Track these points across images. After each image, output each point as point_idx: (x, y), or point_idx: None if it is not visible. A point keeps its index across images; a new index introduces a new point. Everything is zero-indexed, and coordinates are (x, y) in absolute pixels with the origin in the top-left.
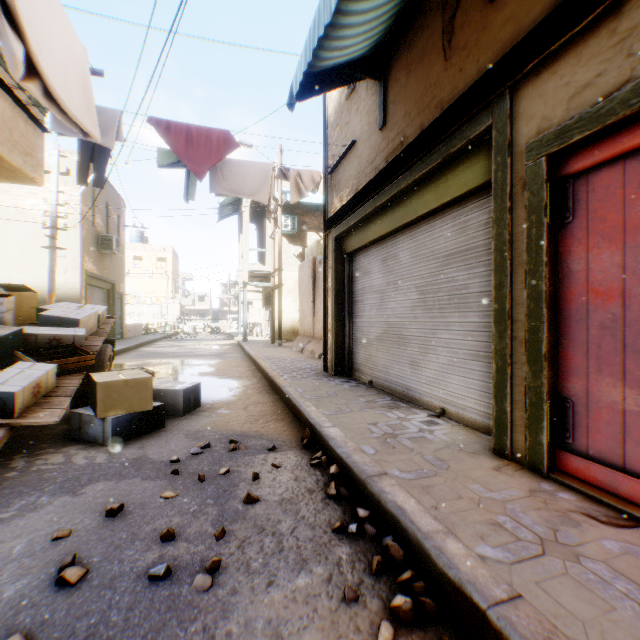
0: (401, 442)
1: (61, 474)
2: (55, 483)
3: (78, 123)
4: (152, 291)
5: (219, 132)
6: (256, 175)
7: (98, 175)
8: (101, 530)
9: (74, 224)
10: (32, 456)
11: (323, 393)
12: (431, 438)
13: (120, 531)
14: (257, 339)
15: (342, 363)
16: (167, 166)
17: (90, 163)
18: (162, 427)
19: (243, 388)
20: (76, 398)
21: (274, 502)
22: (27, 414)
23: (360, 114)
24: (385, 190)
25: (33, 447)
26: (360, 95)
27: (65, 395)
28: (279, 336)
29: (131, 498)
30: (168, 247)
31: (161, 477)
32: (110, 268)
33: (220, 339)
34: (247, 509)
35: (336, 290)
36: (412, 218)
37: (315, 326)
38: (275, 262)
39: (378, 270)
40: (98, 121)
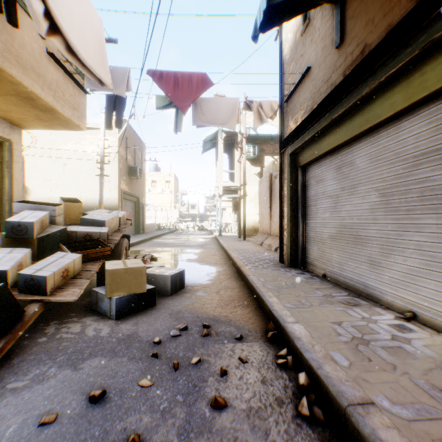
0: (375, 352)
1: (73, 344)
2: (65, 353)
3: (94, 73)
4: (162, 202)
5: (198, 75)
6: (226, 108)
7: (117, 119)
8: (80, 419)
9: (114, 160)
10: (61, 323)
11: (282, 284)
12: (410, 350)
13: (95, 424)
14: (228, 234)
15: (296, 257)
16: (162, 108)
17: (113, 112)
18: (154, 305)
19: (217, 273)
20: (99, 277)
21: (241, 411)
22: (56, 292)
23: (315, 43)
24: (342, 102)
25: (65, 315)
26: (315, 26)
27: (85, 278)
28: (244, 233)
29: (114, 381)
30: (172, 173)
31: (143, 359)
32: (136, 188)
33: (203, 234)
34: (214, 416)
35: (291, 197)
36: (372, 124)
37: (271, 226)
38: (241, 179)
39: (331, 177)
40: (114, 77)
